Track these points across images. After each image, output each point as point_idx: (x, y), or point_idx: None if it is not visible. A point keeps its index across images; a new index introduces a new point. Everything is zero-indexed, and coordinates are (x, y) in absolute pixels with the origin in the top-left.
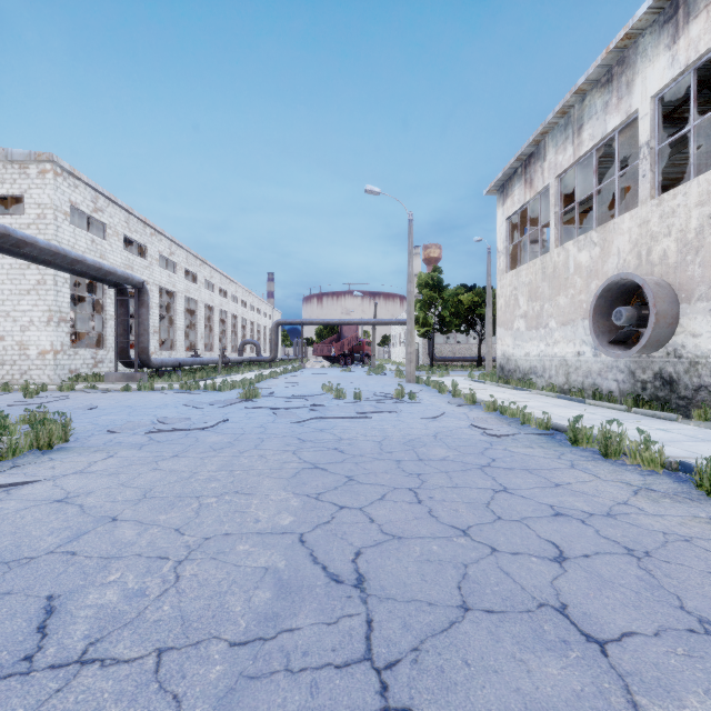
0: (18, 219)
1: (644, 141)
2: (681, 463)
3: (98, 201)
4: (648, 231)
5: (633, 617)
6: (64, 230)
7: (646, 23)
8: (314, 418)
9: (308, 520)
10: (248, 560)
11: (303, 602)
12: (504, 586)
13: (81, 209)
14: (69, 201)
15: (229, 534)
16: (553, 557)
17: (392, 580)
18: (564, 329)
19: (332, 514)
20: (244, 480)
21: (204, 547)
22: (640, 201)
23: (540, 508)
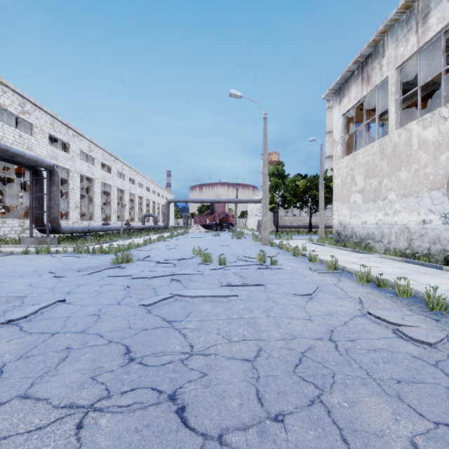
0: None
1: None
2: None
3: (25, 106)
4: None
5: None
6: None
7: None
8: (169, 297)
9: None
10: None
11: None
12: None
13: (9, 110)
14: None
15: None
16: None
17: None
18: (406, 200)
19: None
20: None
21: None
22: None
23: None
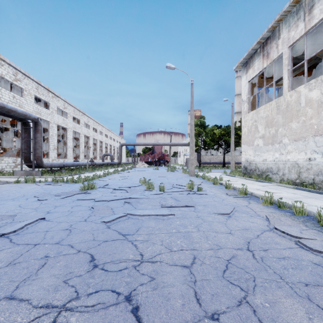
0: None
1: None
2: None
3: (17, 75)
4: None
5: None
6: None
7: None
8: (123, 216)
9: None
10: None
11: None
12: None
13: (6, 78)
14: None
15: None
16: None
17: None
18: (296, 143)
19: None
20: None
21: None
22: None
23: None
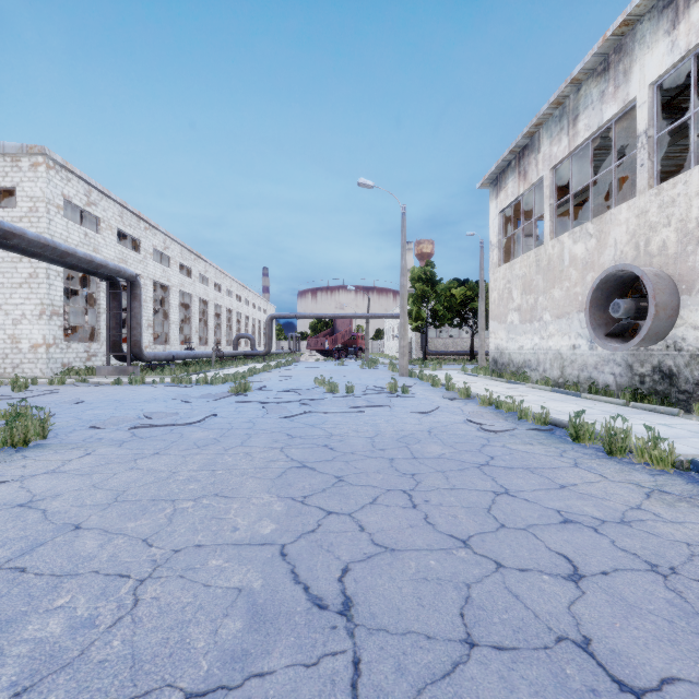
0: (10, 212)
1: (643, 130)
2: (693, 462)
3: (91, 195)
4: (646, 221)
5: (671, 655)
6: (57, 223)
7: (644, 9)
8: (305, 412)
9: (291, 528)
10: (219, 579)
11: (279, 635)
12: (514, 612)
13: (74, 202)
14: (62, 194)
15: (202, 546)
16: (567, 574)
17: (384, 605)
18: (559, 322)
19: (318, 521)
20: (226, 481)
21: (172, 561)
22: (638, 191)
23: (546, 513)
